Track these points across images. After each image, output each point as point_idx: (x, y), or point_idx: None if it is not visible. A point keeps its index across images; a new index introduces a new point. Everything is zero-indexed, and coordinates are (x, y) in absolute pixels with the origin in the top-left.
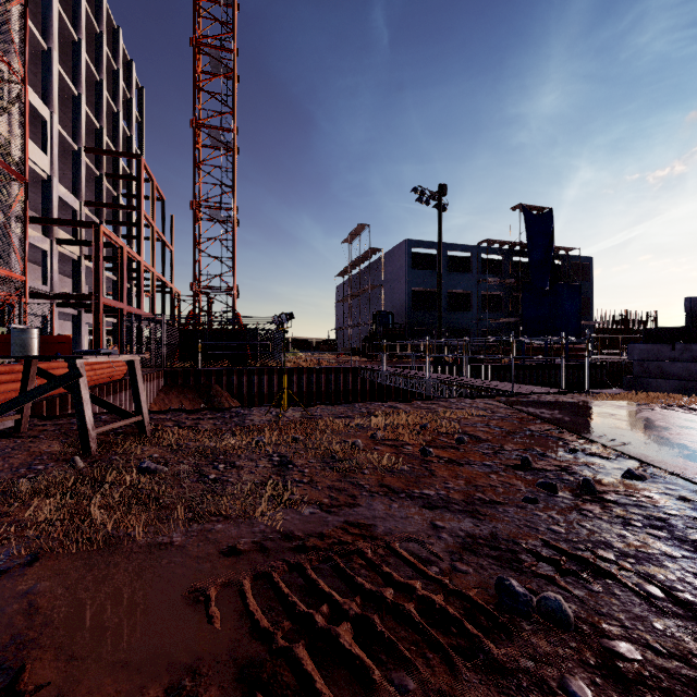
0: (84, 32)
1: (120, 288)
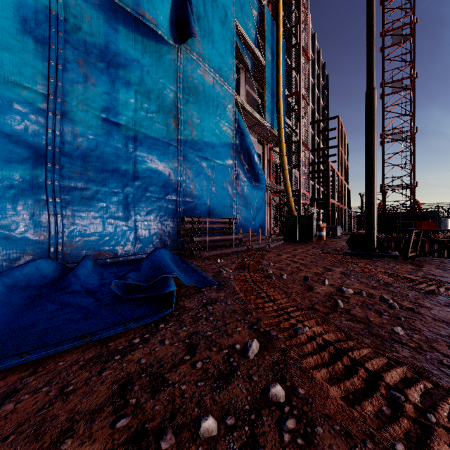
0: (310, 63)
1: (332, 192)
